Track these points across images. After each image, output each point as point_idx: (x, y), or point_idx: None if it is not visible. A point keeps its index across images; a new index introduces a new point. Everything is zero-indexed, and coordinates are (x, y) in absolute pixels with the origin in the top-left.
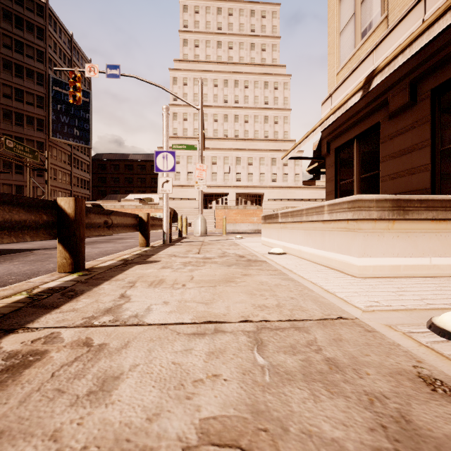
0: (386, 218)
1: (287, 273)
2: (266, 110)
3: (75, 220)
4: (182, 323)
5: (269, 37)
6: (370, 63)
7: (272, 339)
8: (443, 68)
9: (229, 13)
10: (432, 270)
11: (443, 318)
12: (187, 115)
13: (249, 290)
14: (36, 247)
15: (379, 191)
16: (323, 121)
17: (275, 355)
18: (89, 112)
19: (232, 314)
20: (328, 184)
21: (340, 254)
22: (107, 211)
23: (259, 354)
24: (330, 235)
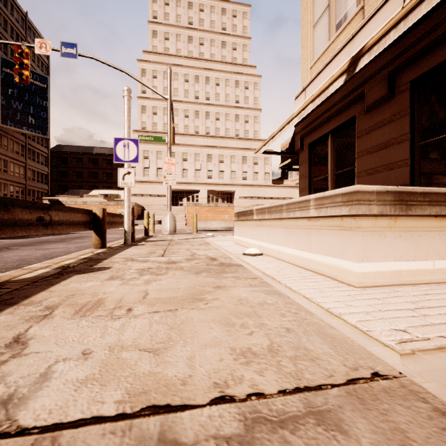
0: (388, 214)
1: (270, 282)
2: (237, 109)
3: None
4: (96, 417)
5: (240, 37)
6: (346, 55)
7: None
8: (424, 58)
9: (200, 9)
10: (435, 275)
11: None
12: (157, 109)
13: (224, 316)
14: None
15: None
16: (300, 110)
17: None
18: (47, 99)
19: (198, 379)
20: (301, 180)
21: (332, 257)
22: (42, 204)
23: None
24: (318, 235)
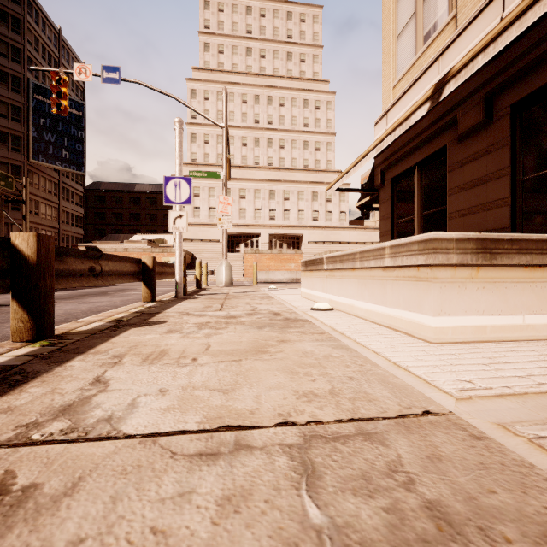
0: (469, 264)
1: (339, 337)
2: (306, 134)
3: (37, 265)
4: (183, 431)
5: (309, 46)
6: (435, 73)
7: (330, 461)
8: (526, 78)
9: (261, 14)
10: (525, 331)
11: None
12: (209, 136)
13: (288, 366)
14: (1, 303)
15: (446, 231)
16: (379, 142)
17: (338, 499)
18: (83, 129)
19: (265, 411)
20: (382, 222)
21: (408, 311)
22: (94, 253)
23: (311, 497)
24: (394, 286)
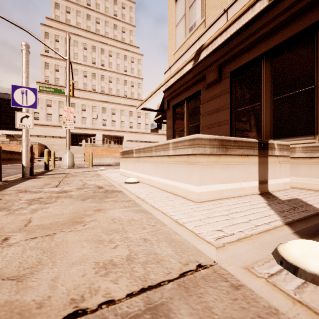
0: (215, 154)
1: (140, 203)
2: (126, 76)
3: None
4: None
5: (128, 24)
6: (195, 49)
7: None
8: (237, 59)
9: None
10: (241, 191)
11: (291, 252)
12: (59, 67)
13: (96, 235)
14: None
15: None
16: (166, 81)
17: None
18: None
19: (56, 299)
20: (168, 130)
21: (182, 182)
22: None
23: None
24: (174, 167)
